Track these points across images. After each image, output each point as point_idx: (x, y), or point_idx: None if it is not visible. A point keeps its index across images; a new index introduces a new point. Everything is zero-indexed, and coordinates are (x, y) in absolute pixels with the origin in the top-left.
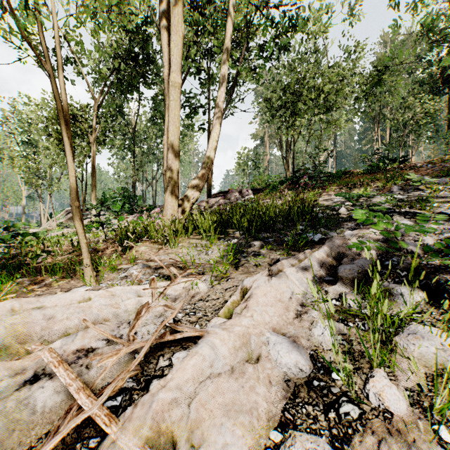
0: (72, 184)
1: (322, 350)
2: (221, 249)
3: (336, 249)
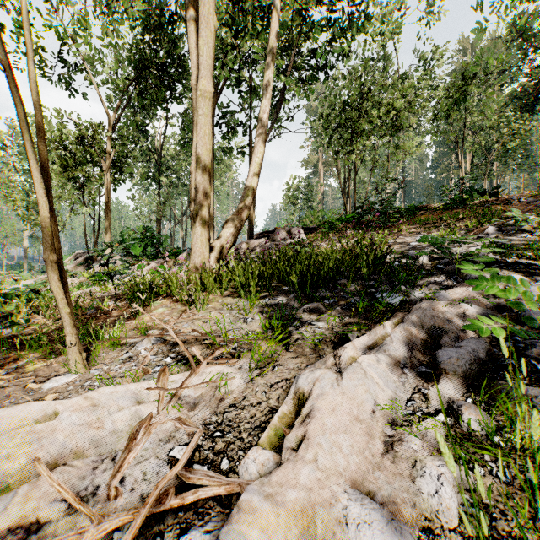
0: (45, 229)
1: (440, 529)
2: (265, 315)
3: (429, 320)
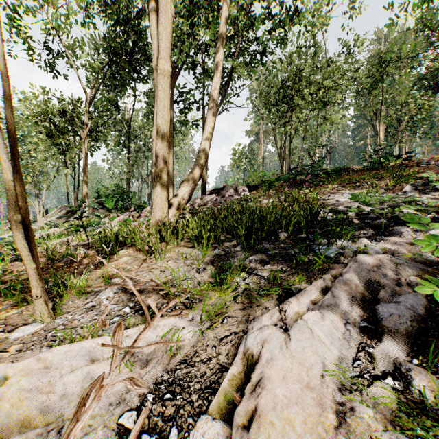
0: (9, 191)
1: None
2: (215, 265)
3: (366, 274)
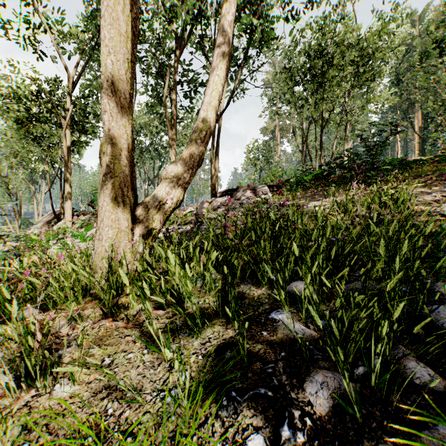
0: None
1: None
2: None
3: None
